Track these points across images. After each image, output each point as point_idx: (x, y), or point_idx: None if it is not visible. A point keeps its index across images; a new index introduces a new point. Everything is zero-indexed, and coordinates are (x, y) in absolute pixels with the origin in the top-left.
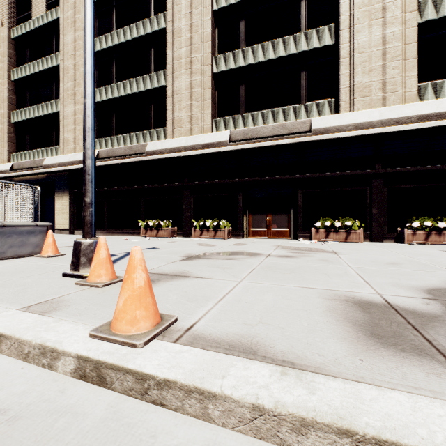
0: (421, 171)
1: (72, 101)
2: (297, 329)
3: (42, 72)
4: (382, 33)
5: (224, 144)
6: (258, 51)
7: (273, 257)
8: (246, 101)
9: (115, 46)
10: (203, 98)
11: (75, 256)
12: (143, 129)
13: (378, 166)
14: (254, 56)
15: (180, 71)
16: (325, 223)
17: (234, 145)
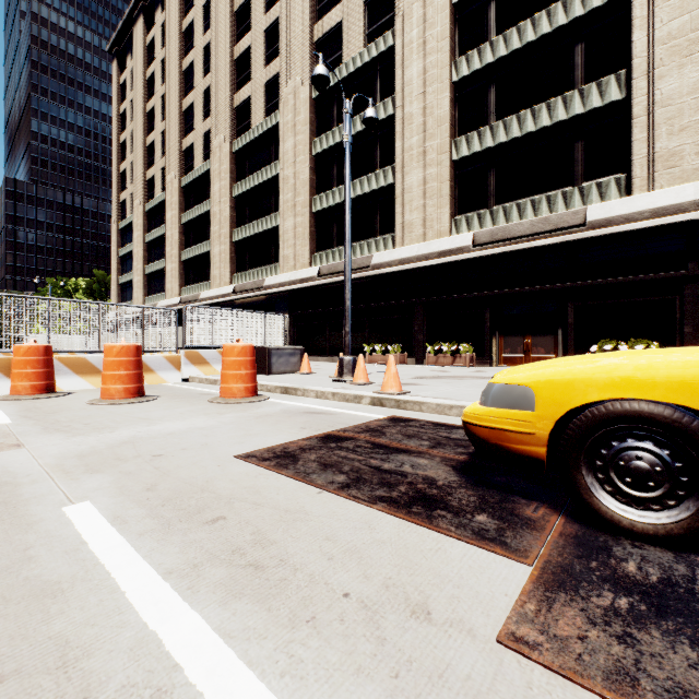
0: None
1: (292, 213)
2: (472, 398)
3: (261, 185)
4: None
5: (466, 250)
6: (511, 125)
7: None
8: (496, 190)
9: (336, 144)
10: (439, 195)
11: (340, 368)
12: (368, 238)
13: (692, 266)
14: (507, 131)
15: (411, 165)
16: (604, 347)
17: (478, 250)
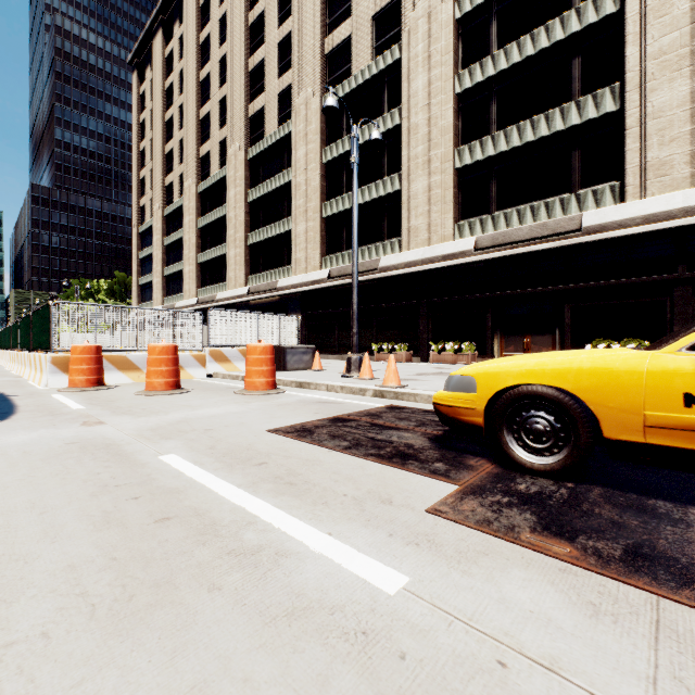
0: None
1: (303, 218)
2: None
3: (274, 191)
4: (690, 87)
5: (468, 254)
6: (512, 135)
7: None
8: (497, 196)
9: (346, 153)
10: (443, 201)
11: (348, 365)
12: (376, 241)
13: (681, 269)
14: (507, 141)
15: (416, 173)
16: (597, 346)
17: (480, 254)
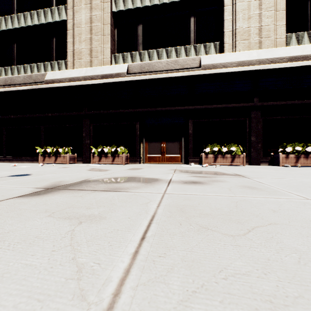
0: (289, 105)
1: None
2: None
3: None
4: None
5: (122, 75)
6: None
7: (177, 184)
8: (143, 40)
9: None
10: (102, 33)
11: None
12: (45, 61)
13: (256, 100)
14: None
15: (80, 5)
16: (213, 148)
17: (131, 76)
